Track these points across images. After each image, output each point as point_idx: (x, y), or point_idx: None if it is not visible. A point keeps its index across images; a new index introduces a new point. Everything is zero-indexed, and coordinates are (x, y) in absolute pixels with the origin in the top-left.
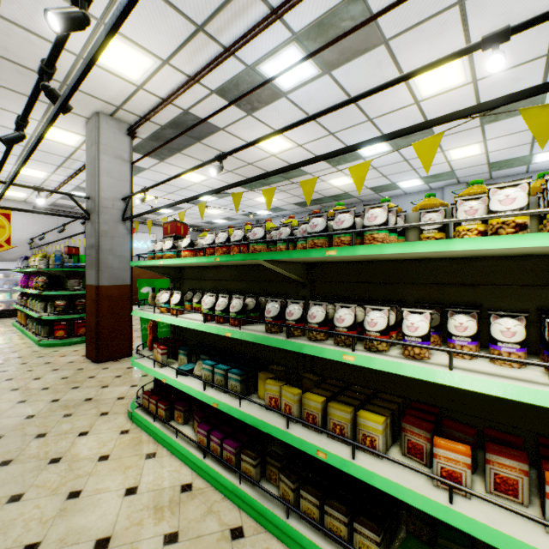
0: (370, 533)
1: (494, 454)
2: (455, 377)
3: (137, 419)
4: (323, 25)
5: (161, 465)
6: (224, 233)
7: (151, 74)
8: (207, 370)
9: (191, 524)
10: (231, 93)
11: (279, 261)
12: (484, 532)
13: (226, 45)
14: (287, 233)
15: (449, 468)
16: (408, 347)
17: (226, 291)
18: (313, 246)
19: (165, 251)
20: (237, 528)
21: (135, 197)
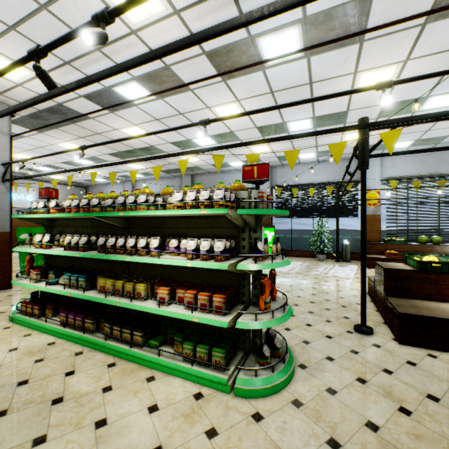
0: (138, 333)
1: (178, 289)
2: (158, 260)
3: (17, 319)
4: (151, 76)
5: (35, 338)
6: (77, 200)
7: (29, 79)
8: (66, 278)
9: (52, 354)
10: (95, 99)
11: (105, 216)
12: (165, 312)
13: (87, 74)
14: (111, 202)
15: (162, 296)
16: (151, 252)
17: (82, 233)
18: (118, 210)
19: (38, 209)
20: (79, 352)
21: (14, 156)
